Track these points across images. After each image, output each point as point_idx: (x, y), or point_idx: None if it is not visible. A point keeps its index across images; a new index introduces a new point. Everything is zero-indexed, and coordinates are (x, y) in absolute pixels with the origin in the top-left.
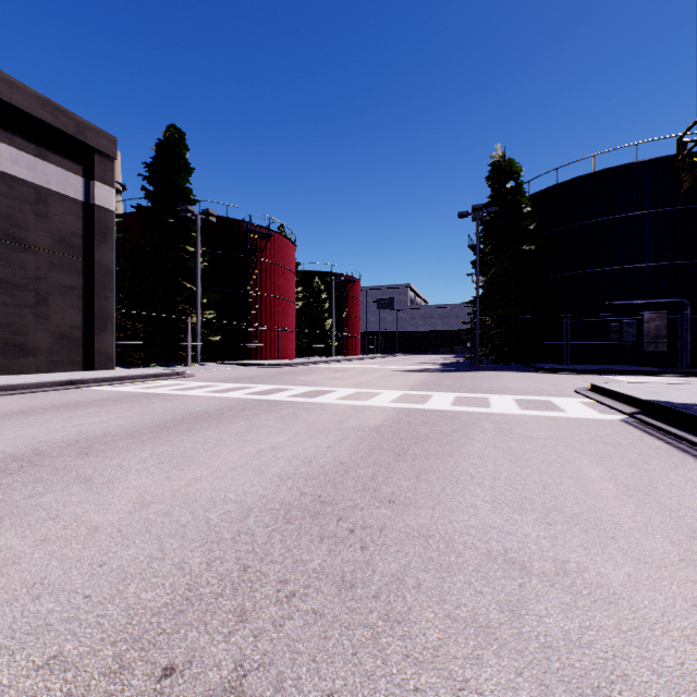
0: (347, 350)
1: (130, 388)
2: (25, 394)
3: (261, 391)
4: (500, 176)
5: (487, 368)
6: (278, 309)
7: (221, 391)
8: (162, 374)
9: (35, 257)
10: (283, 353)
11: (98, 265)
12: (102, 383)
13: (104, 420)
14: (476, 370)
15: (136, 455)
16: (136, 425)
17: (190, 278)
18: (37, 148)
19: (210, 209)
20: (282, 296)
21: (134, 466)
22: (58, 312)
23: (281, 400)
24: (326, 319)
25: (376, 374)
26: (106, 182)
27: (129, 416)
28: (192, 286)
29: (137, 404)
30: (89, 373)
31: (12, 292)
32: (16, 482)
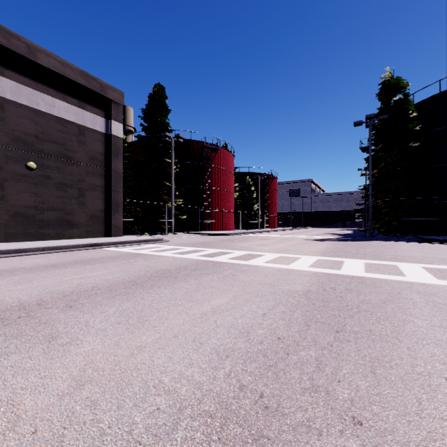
0: (268, 224)
1: (127, 249)
2: (66, 252)
3: (210, 254)
4: (389, 92)
5: (379, 238)
6: (222, 198)
7: (183, 253)
8: (149, 240)
9: (78, 168)
10: (226, 226)
11: (113, 171)
12: (112, 246)
13: (99, 275)
14: (370, 240)
15: (104, 311)
16: (117, 280)
17: (168, 179)
18: (79, 102)
19: (180, 134)
20: (225, 189)
21: (96, 324)
22: (90, 201)
23: (223, 261)
24: (254, 204)
25: (291, 241)
26: (117, 120)
27: (116, 271)
28: (169, 184)
29: (126, 262)
30: (107, 238)
31: (65, 189)
32: (2, 336)
